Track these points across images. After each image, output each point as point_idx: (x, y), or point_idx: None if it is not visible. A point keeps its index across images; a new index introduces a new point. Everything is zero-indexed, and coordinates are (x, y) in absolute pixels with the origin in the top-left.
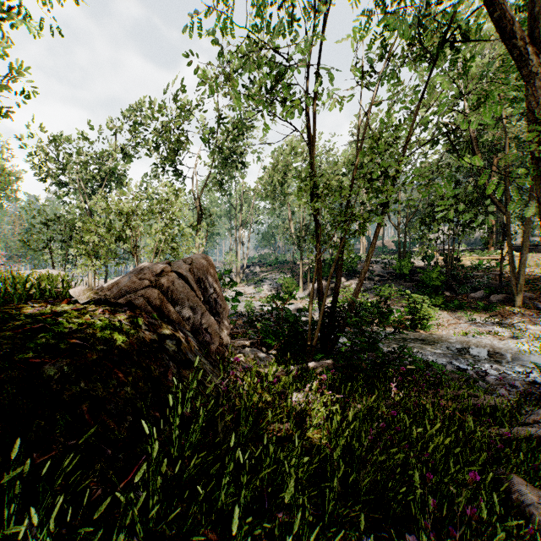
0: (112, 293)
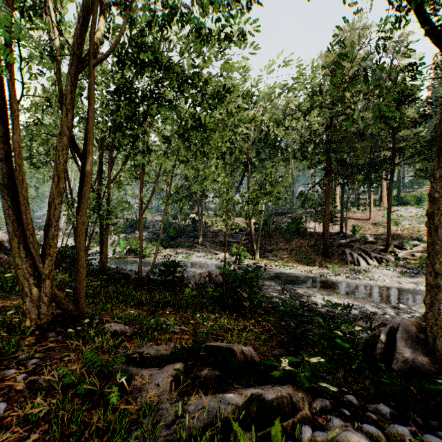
0: None
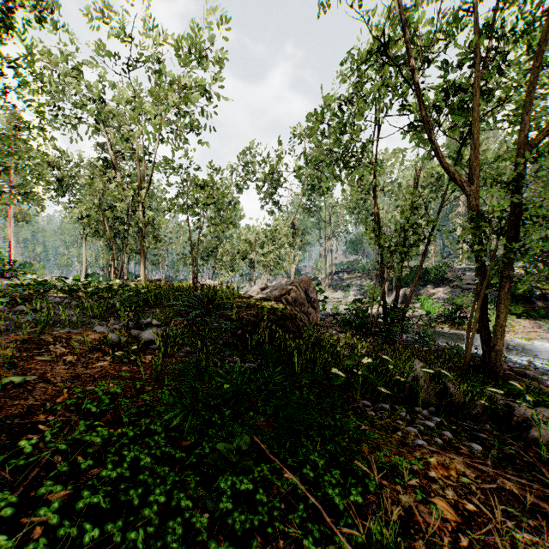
0: (273, 296)
